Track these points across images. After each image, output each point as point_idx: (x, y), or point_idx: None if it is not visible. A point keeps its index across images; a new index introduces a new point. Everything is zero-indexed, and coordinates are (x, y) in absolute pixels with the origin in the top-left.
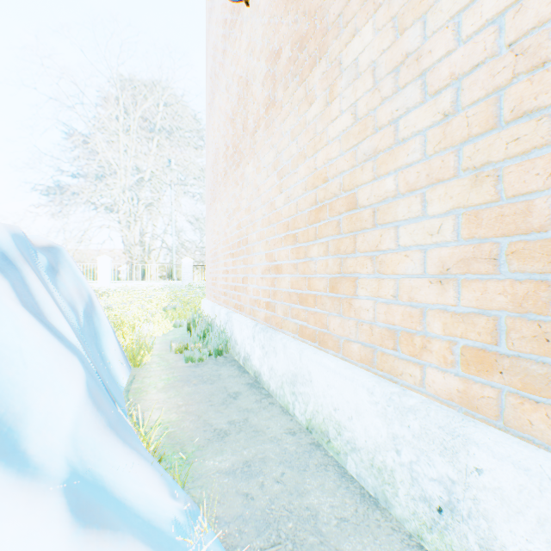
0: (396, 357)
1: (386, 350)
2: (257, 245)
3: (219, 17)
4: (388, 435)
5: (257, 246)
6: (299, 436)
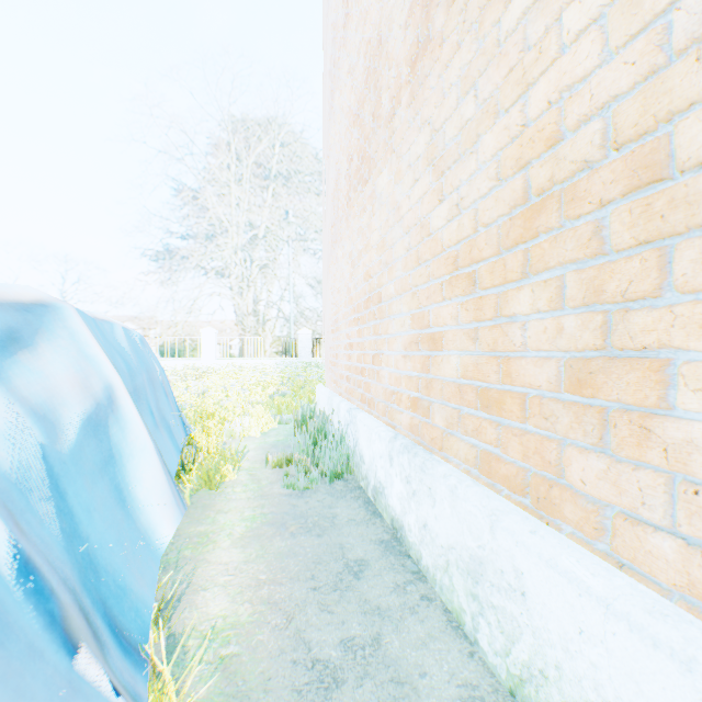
0: None
1: None
2: (396, 302)
3: None
4: None
5: (396, 303)
6: None
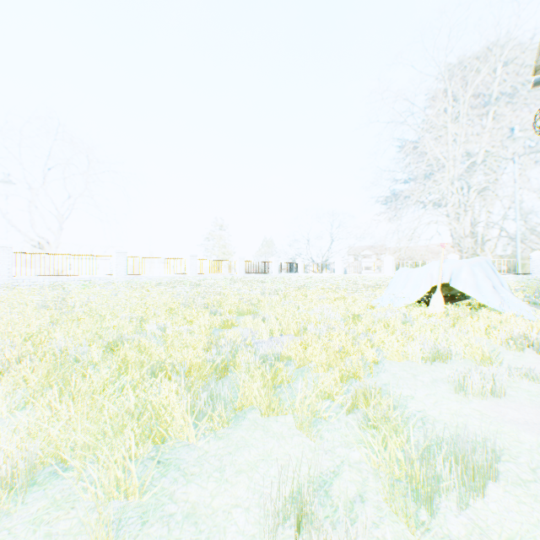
0: None
1: None
2: None
3: None
4: None
5: None
6: None
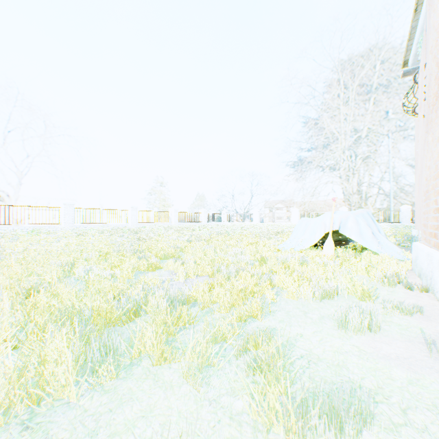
0: None
1: None
2: None
3: None
4: None
5: None
6: None
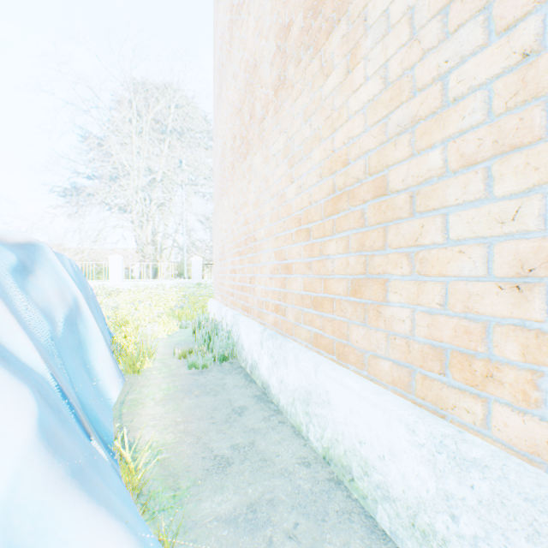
0: (444, 384)
1: (428, 373)
2: (266, 242)
3: (226, 4)
4: (438, 491)
5: (266, 243)
6: (314, 469)
